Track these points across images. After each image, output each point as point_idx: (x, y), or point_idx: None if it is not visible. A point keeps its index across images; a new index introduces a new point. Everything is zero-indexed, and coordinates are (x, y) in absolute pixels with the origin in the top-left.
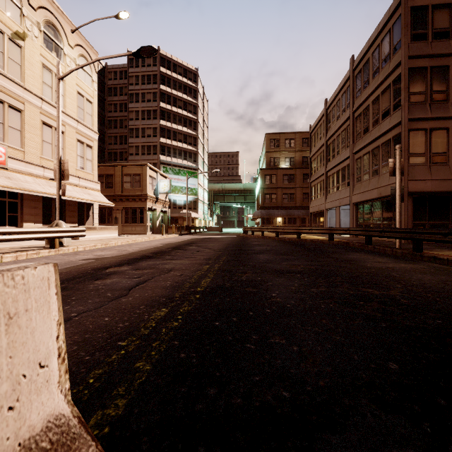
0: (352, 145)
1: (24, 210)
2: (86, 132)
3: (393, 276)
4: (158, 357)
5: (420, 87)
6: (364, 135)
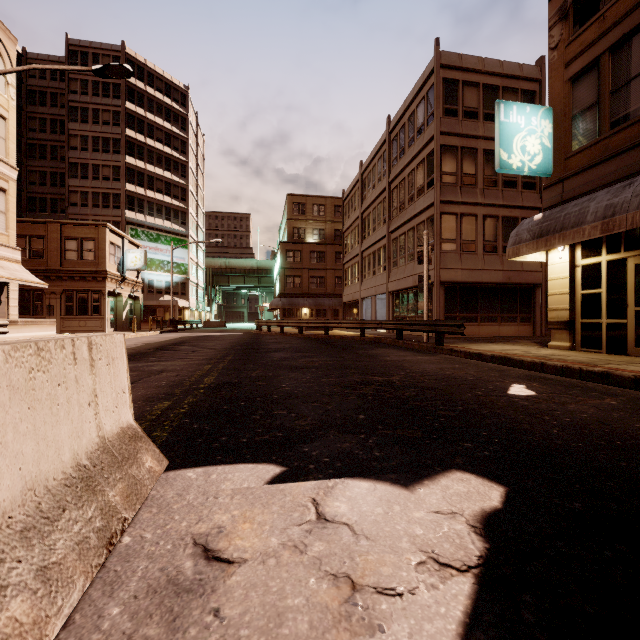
0: (389, 223)
1: None
2: None
3: (404, 366)
4: (172, 429)
5: (452, 168)
6: (400, 212)
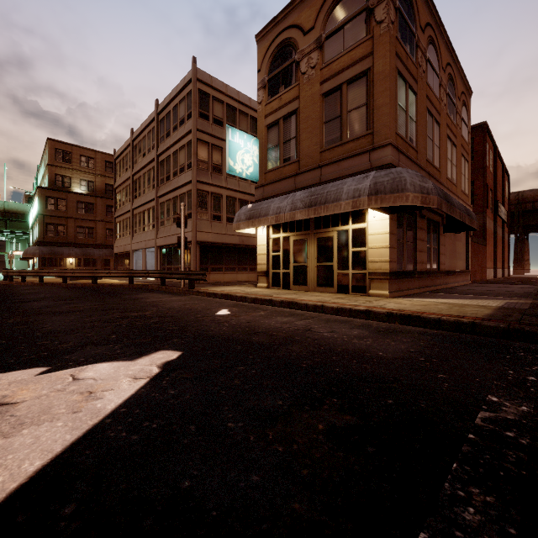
0: (157, 189)
1: None
2: None
3: (158, 305)
4: None
5: (205, 157)
6: (166, 182)
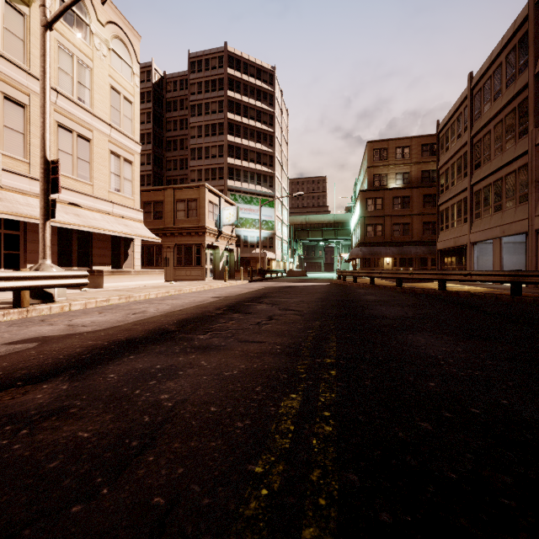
0: (534, 132)
1: (28, 247)
2: (123, 142)
3: None
4: None
5: None
6: None
